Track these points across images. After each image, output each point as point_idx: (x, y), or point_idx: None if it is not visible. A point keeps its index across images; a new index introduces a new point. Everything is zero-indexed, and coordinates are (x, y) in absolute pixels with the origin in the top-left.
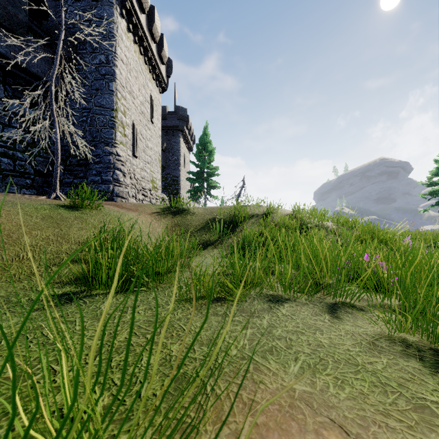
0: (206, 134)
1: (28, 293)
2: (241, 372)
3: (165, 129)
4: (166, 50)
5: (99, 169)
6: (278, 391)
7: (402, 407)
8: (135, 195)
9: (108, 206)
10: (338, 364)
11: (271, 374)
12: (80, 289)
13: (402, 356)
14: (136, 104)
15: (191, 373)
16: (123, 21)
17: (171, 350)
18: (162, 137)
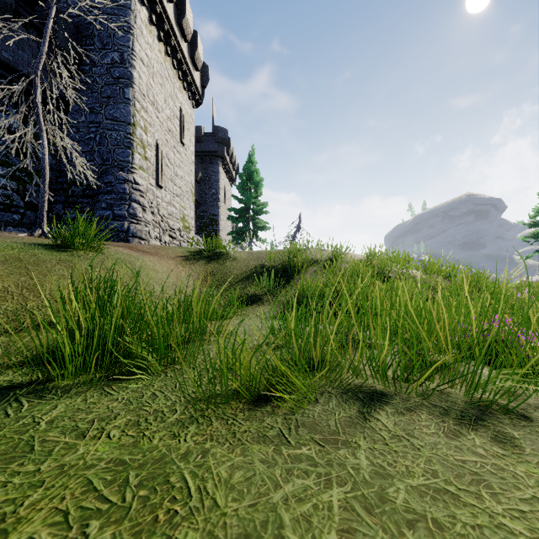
0: (251, 161)
1: None
2: None
3: (200, 155)
4: (200, 52)
5: (111, 200)
6: None
7: None
8: (159, 236)
9: (117, 247)
10: None
11: None
12: (30, 377)
13: None
14: (162, 119)
15: None
16: (144, 10)
17: None
18: (197, 165)
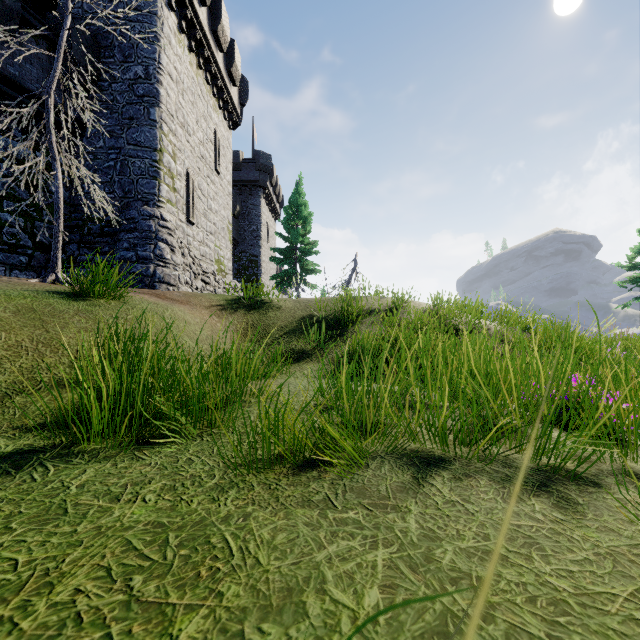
0: (299, 193)
1: None
2: None
3: (239, 185)
4: (239, 64)
5: (134, 240)
6: None
7: None
8: (190, 281)
9: (142, 295)
10: None
11: None
12: (53, 441)
13: None
14: (193, 144)
15: None
16: (172, 15)
17: None
18: (234, 197)
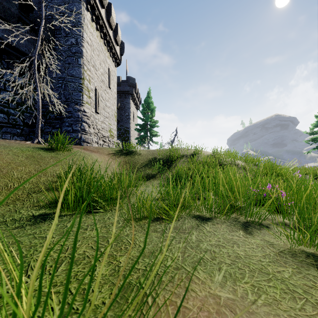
0: (149, 97)
1: (12, 214)
2: (175, 281)
3: (119, 93)
4: (120, 35)
5: (71, 121)
6: (206, 298)
7: (310, 312)
8: (97, 141)
9: (77, 148)
10: (253, 273)
11: (200, 282)
12: (53, 211)
13: (303, 265)
14: (98, 74)
15: (134, 282)
16: (88, 14)
17: (120, 262)
18: (117, 99)
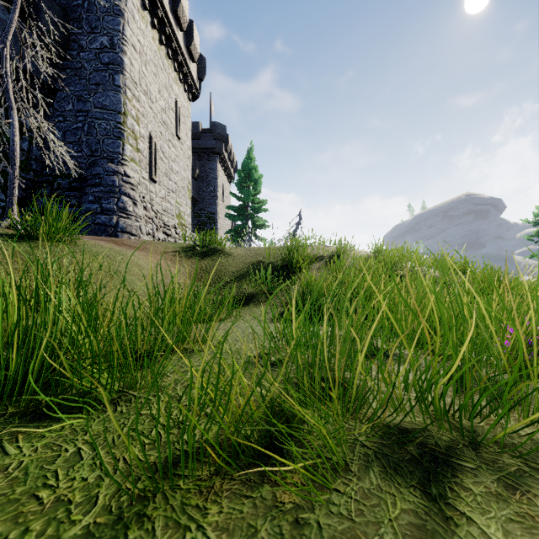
0: (250, 158)
1: None
2: None
3: (198, 151)
4: (197, 43)
5: (98, 193)
6: None
7: None
8: (152, 232)
9: (98, 241)
10: None
11: None
12: None
13: None
14: (155, 110)
15: None
16: None
17: None
18: (194, 161)
